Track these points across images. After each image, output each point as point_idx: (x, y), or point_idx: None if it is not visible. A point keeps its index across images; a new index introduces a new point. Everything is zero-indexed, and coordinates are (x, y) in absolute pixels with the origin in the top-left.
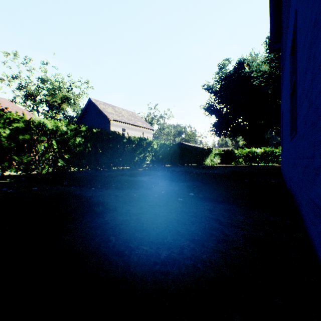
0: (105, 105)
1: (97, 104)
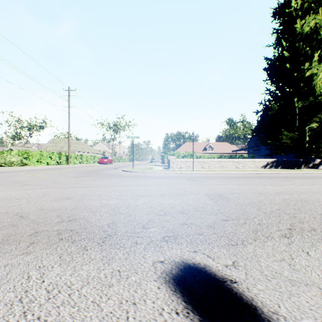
0: None
1: None
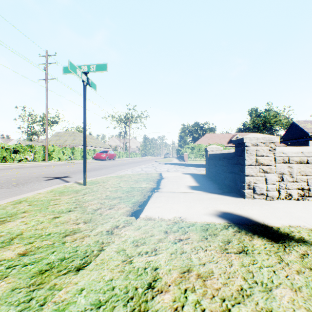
0: (303, 123)
1: (298, 124)
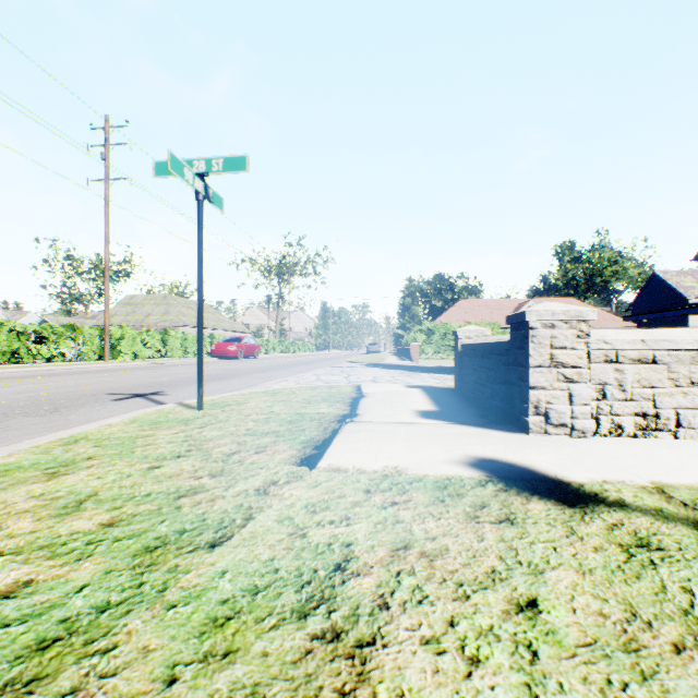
0: (677, 275)
1: (664, 279)
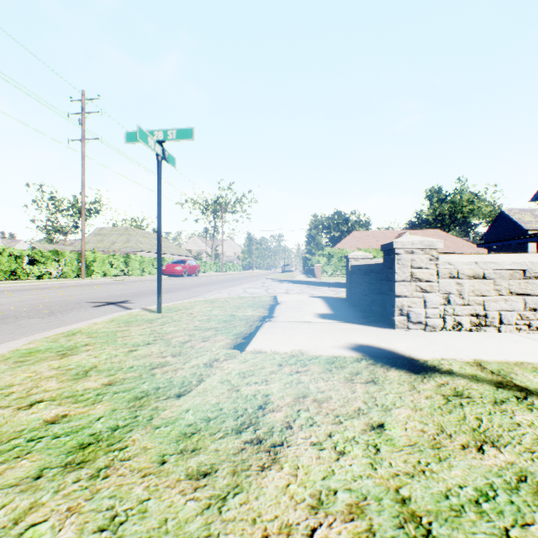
0: (519, 212)
1: (509, 215)
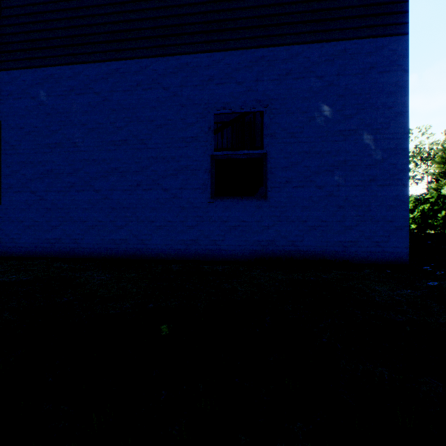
0: None
1: None
